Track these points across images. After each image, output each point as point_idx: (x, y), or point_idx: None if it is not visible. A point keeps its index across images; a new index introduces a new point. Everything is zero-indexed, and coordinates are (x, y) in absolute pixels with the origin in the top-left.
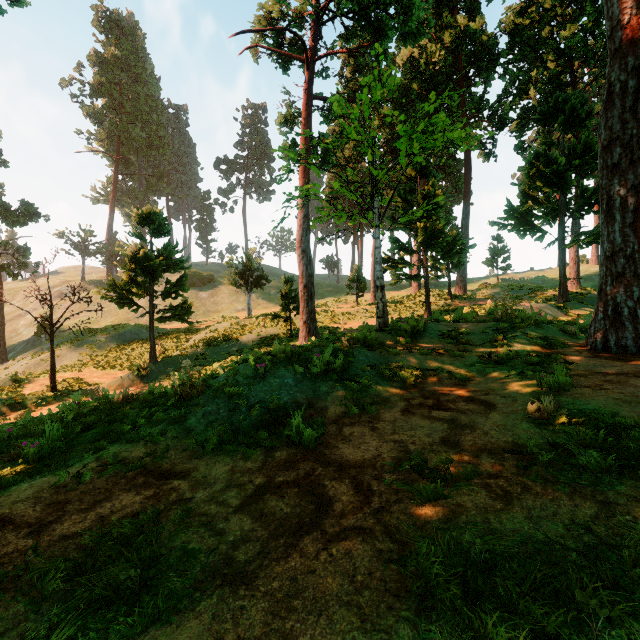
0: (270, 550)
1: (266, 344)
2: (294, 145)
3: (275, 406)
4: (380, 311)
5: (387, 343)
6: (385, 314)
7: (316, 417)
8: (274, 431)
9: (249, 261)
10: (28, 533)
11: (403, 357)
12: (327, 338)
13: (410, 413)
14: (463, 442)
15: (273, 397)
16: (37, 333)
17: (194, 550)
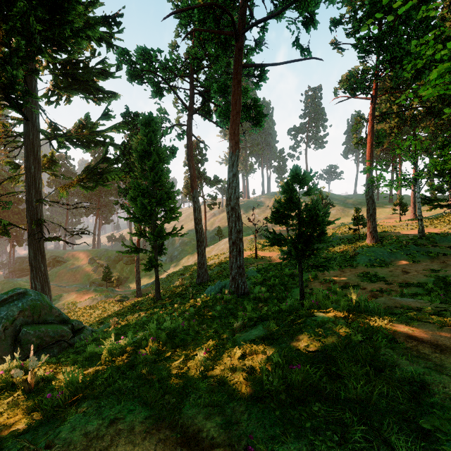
0: (399, 275)
1: (346, 243)
2: (361, 139)
3: (383, 259)
4: (420, 230)
5: (424, 244)
6: (423, 231)
7: (398, 263)
8: (385, 265)
9: (320, 194)
10: (343, 273)
11: (431, 249)
12: (395, 241)
13: (432, 263)
14: (447, 267)
15: (381, 257)
16: (216, 234)
17: (382, 275)
